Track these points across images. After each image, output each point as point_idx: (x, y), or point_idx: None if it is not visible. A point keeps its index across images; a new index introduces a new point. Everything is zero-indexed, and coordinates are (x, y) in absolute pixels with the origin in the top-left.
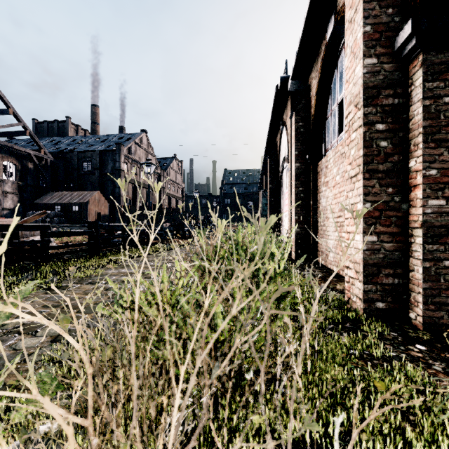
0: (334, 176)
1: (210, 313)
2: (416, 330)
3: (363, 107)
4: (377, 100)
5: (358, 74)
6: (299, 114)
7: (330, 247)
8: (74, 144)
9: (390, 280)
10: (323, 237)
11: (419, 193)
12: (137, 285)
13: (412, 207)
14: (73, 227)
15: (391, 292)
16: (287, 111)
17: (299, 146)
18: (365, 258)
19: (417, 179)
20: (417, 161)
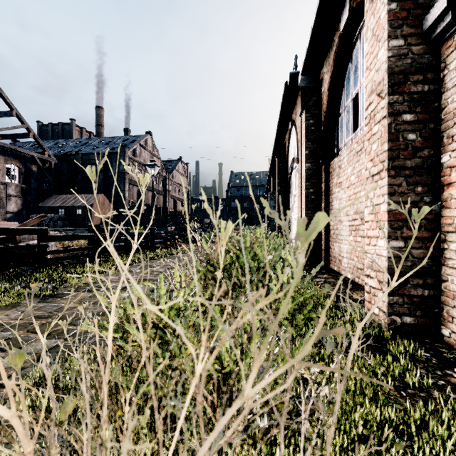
0: (348, 176)
1: (210, 358)
2: (451, 350)
3: (388, 95)
4: (404, 87)
5: (382, 58)
6: (309, 111)
7: (344, 252)
8: (78, 147)
9: (419, 292)
10: (335, 241)
11: (454, 193)
12: (112, 312)
13: (445, 208)
14: (76, 231)
15: (420, 305)
16: (297, 109)
17: (309, 146)
18: (390, 266)
19: (451, 177)
20: (451, 156)
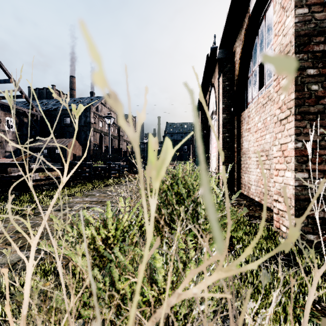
0: (256, 123)
1: None
2: None
3: (295, 54)
4: (308, 47)
5: (289, 24)
6: (225, 76)
7: (252, 181)
8: (57, 105)
9: (321, 214)
10: (245, 173)
11: None
12: (31, 256)
13: None
14: (55, 165)
15: (321, 225)
16: (215, 74)
17: (225, 101)
18: (296, 193)
19: None
20: None
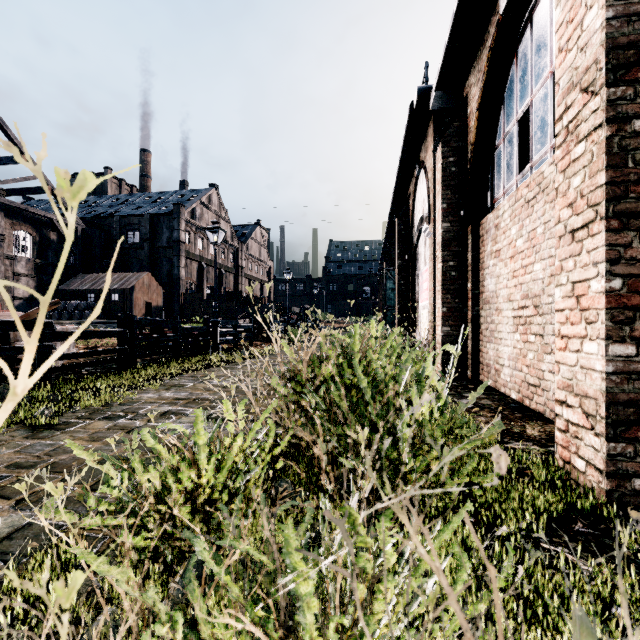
0: (512, 240)
1: None
2: None
3: (607, 87)
4: (637, 72)
5: (593, 24)
6: (448, 144)
7: (505, 358)
8: (115, 206)
9: None
10: (489, 341)
11: None
12: None
13: None
14: (111, 324)
15: None
16: (428, 143)
17: (448, 196)
18: (610, 389)
19: None
20: None
